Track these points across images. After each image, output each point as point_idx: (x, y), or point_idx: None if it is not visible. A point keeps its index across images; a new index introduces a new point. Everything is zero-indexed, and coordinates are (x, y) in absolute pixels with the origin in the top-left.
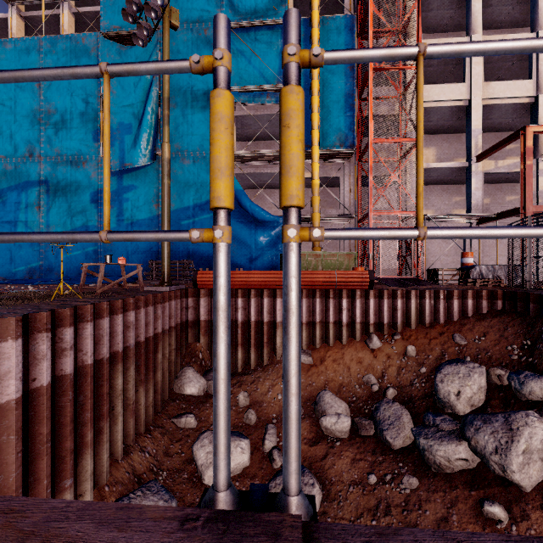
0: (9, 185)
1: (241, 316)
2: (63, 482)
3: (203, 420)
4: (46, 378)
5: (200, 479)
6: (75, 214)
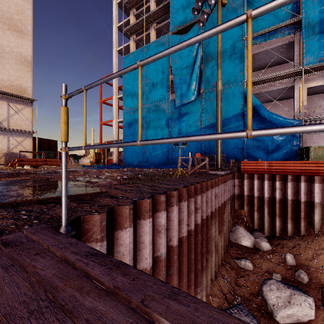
0: (131, 121)
1: (278, 194)
2: (196, 288)
3: (256, 266)
4: (193, 225)
5: (267, 313)
6: (158, 132)
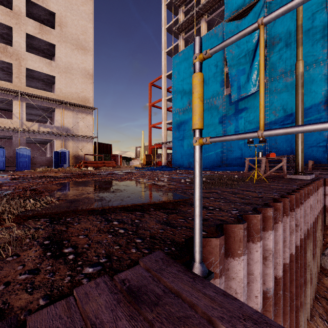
0: (181, 122)
1: None
2: None
3: None
4: (293, 248)
5: None
6: (210, 131)
